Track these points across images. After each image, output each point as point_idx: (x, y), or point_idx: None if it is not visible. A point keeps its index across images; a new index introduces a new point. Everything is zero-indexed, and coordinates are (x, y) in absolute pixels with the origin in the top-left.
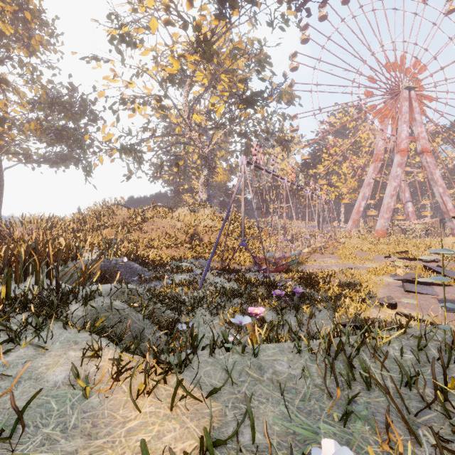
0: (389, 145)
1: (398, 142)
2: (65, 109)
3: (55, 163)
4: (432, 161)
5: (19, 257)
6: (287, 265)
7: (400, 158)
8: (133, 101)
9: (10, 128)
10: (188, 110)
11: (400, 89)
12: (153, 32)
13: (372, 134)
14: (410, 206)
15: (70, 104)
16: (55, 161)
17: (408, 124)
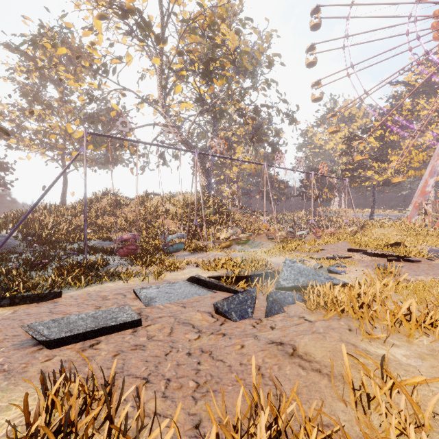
0: None
1: None
2: (96, 120)
3: (103, 165)
4: None
5: None
6: (129, 249)
7: None
8: (97, 99)
9: (57, 140)
10: (162, 99)
11: None
12: (100, 31)
13: None
14: None
15: (98, 115)
16: (102, 163)
17: None
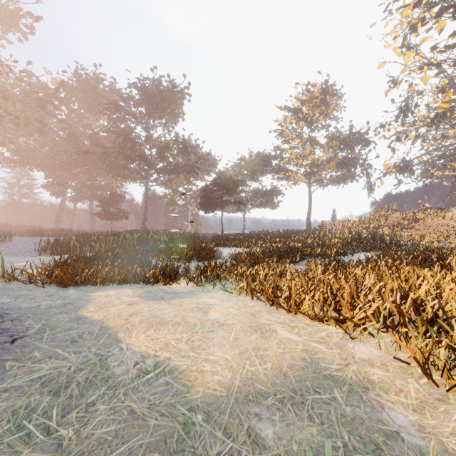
0: None
1: None
2: (348, 147)
3: (338, 183)
4: None
5: (361, 237)
6: None
7: None
8: (406, 136)
9: (319, 169)
10: None
11: None
12: (424, 83)
13: None
14: None
15: (352, 142)
16: (338, 182)
17: None
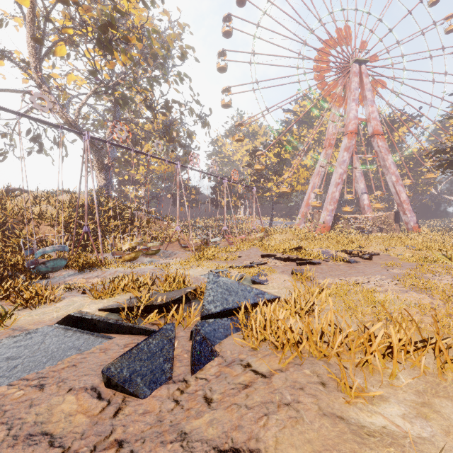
0: (341, 129)
1: (346, 123)
2: None
3: None
4: (384, 144)
5: None
6: None
7: (347, 141)
8: None
9: None
10: (35, 59)
11: (350, 63)
12: None
13: (321, 116)
14: (366, 198)
15: None
16: None
17: (357, 103)
